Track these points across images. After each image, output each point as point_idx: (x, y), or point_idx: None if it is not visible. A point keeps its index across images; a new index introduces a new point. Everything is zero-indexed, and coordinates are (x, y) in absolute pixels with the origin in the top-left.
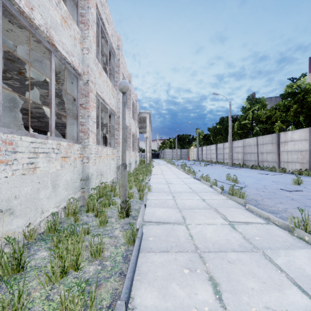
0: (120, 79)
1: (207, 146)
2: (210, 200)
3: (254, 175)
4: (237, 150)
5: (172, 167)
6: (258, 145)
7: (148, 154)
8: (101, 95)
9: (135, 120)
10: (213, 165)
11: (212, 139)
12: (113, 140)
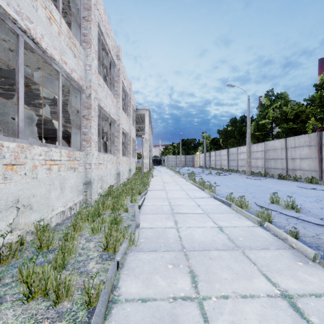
0: (91, 32)
1: (216, 151)
2: (316, 309)
3: (297, 190)
4: (257, 155)
5: (177, 177)
6: (287, 148)
7: (147, 160)
8: (18, 21)
9: (129, 116)
10: (227, 174)
11: (221, 143)
12: (79, 135)
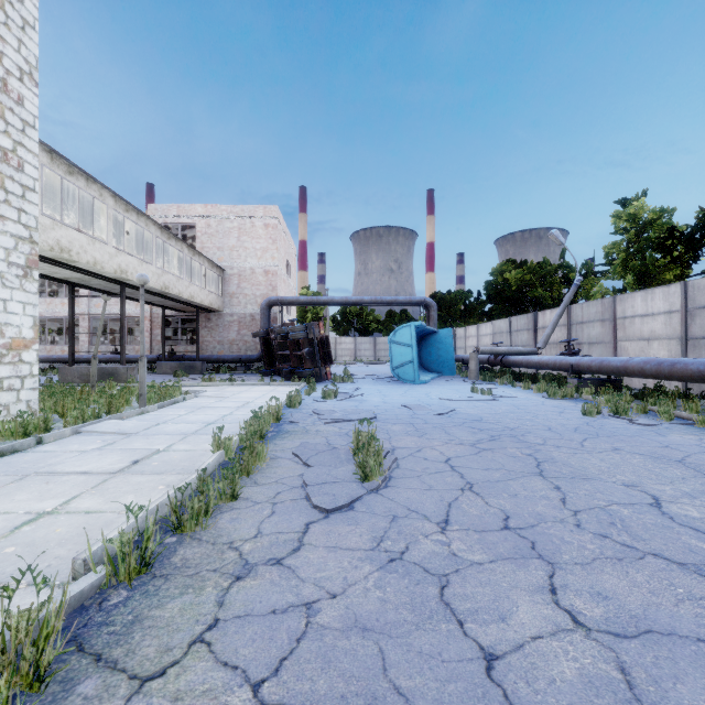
0: None
1: None
2: None
3: None
4: None
5: None
6: None
7: None
8: None
9: None
10: None
11: None
12: None
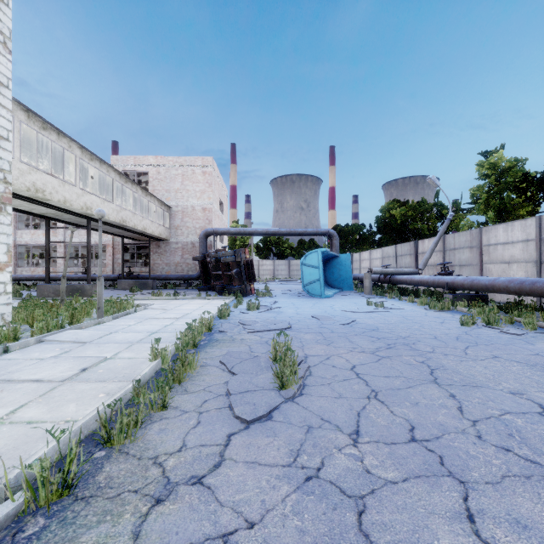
0: None
1: None
2: None
3: None
4: None
5: None
6: None
7: None
8: None
9: None
10: None
11: None
12: None
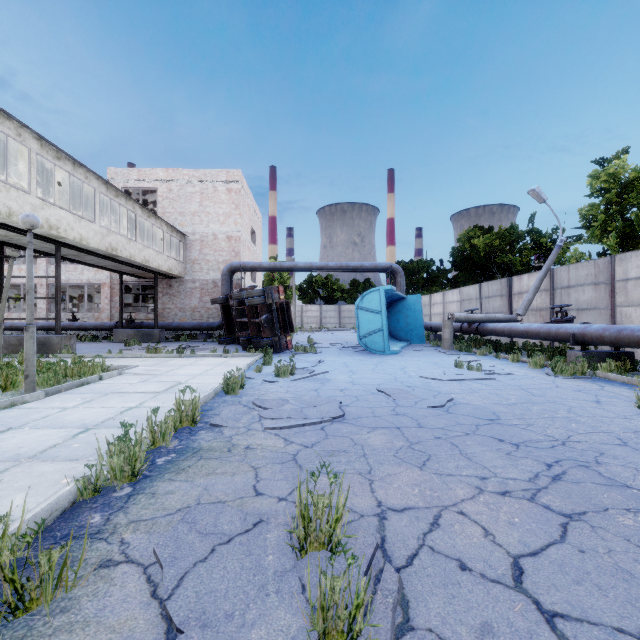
0: None
1: None
2: None
3: None
4: None
5: None
6: None
7: None
8: None
9: None
10: None
11: None
12: None
